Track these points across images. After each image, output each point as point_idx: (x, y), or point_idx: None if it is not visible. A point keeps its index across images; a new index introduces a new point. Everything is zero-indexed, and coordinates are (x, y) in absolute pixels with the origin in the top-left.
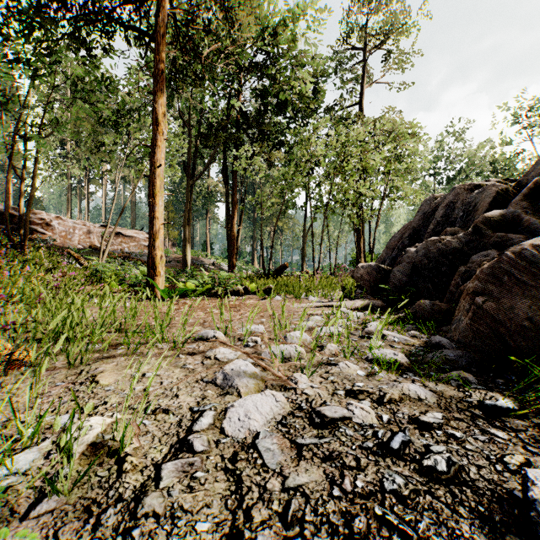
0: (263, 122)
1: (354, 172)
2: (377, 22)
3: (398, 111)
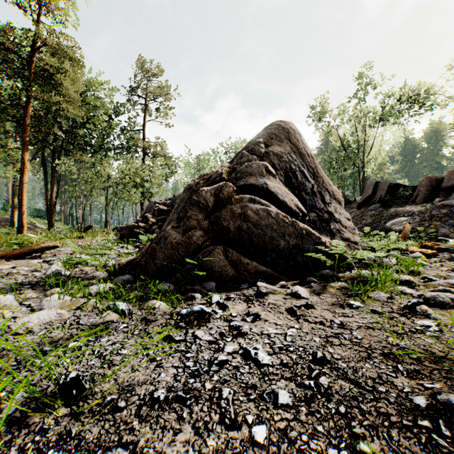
0: (77, 138)
1: (130, 180)
2: (151, 90)
3: (164, 141)
